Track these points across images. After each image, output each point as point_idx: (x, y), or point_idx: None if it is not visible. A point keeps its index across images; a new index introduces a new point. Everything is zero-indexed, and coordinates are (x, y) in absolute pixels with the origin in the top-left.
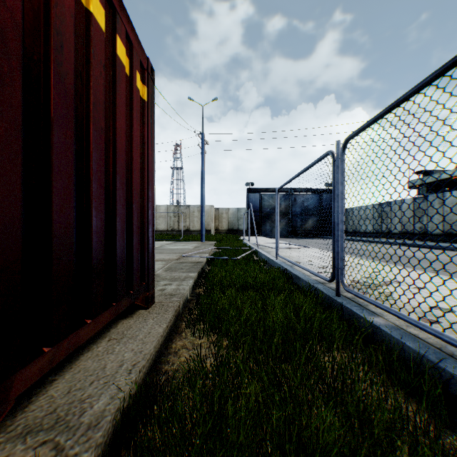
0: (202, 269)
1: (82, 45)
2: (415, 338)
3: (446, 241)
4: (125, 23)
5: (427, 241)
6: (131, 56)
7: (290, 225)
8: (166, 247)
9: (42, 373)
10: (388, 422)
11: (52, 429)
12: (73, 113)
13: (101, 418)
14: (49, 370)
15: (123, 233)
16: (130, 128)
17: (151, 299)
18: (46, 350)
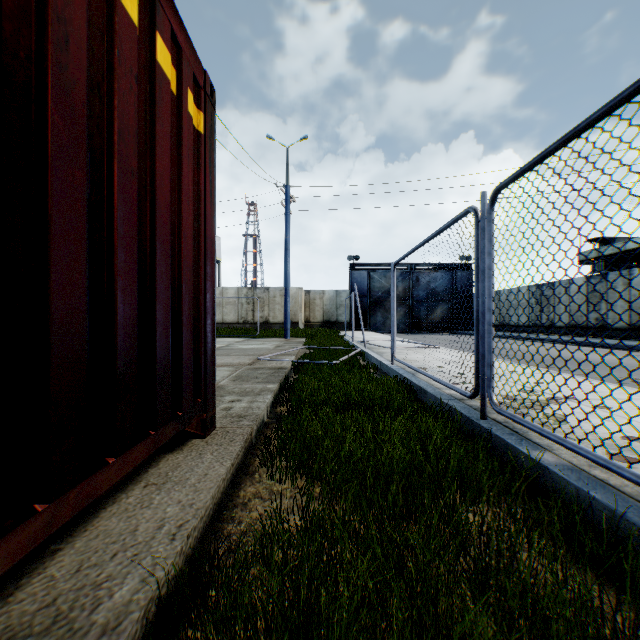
0: (286, 378)
1: (101, 43)
2: (605, 485)
3: (634, 338)
4: (170, 16)
5: (606, 338)
6: (180, 67)
7: (411, 315)
8: (236, 346)
9: (33, 545)
10: (581, 635)
11: (46, 634)
12: (86, 145)
13: (123, 615)
14: (45, 539)
15: (166, 328)
16: (178, 173)
17: (211, 423)
18: (40, 508)
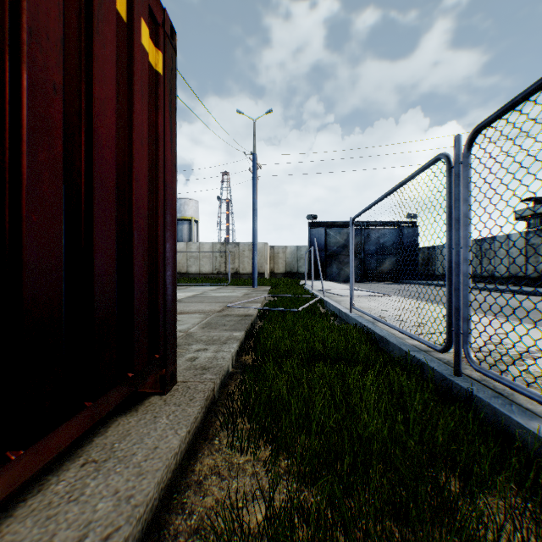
0: (251, 325)
1: None
2: None
3: None
4: None
5: None
6: None
7: (363, 267)
8: (209, 294)
9: None
10: None
11: None
12: None
13: None
14: None
15: (110, 280)
16: (128, 108)
17: (171, 378)
18: None
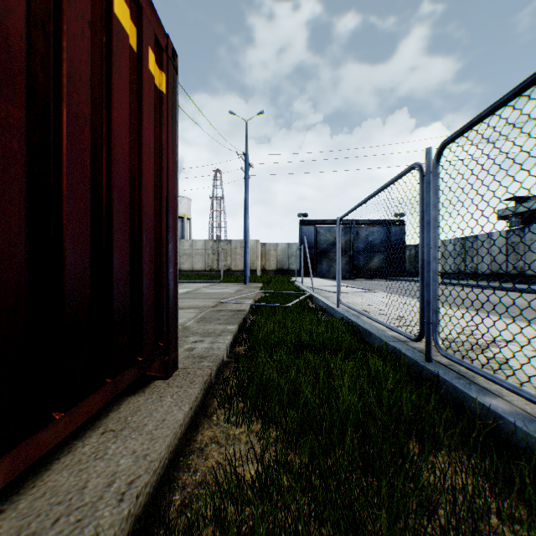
0: (244, 320)
1: None
2: None
3: None
4: None
5: (524, 284)
6: (140, 25)
7: (352, 264)
8: (202, 290)
9: None
10: None
11: None
12: (25, 82)
13: None
14: None
15: (125, 276)
16: (138, 127)
17: (173, 365)
18: None
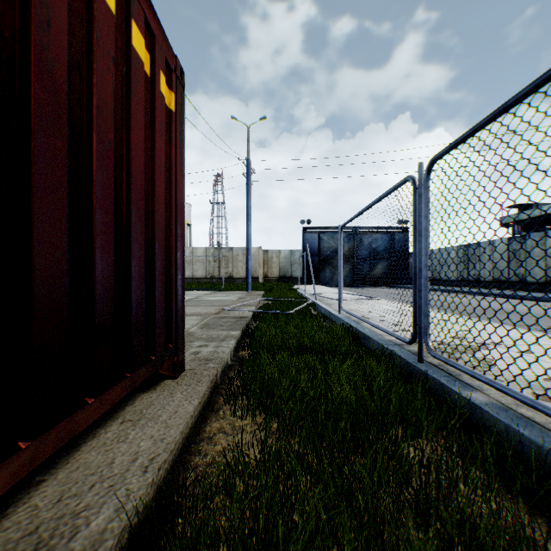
0: (247, 326)
1: (81, 27)
2: (531, 422)
3: (549, 291)
4: (144, 6)
5: (525, 291)
6: (153, 51)
7: (355, 271)
8: (204, 298)
9: (16, 479)
10: None
11: None
12: (67, 118)
13: (98, 542)
14: (28, 473)
15: (141, 282)
16: (151, 145)
17: (181, 366)
18: (24, 445)
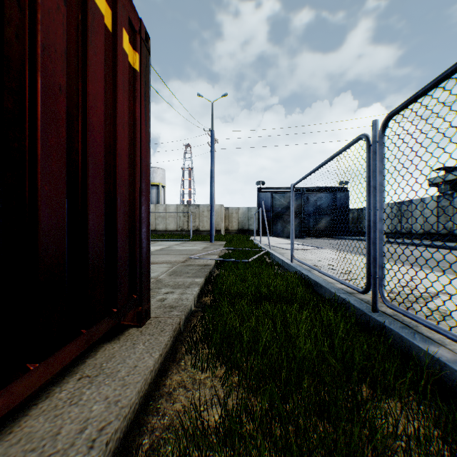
0: (210, 273)
1: None
2: None
3: None
4: None
5: (453, 242)
6: (115, 8)
7: (303, 225)
8: (174, 248)
9: None
10: None
11: None
12: None
13: None
14: None
15: (100, 235)
16: (113, 100)
17: (146, 314)
18: None
